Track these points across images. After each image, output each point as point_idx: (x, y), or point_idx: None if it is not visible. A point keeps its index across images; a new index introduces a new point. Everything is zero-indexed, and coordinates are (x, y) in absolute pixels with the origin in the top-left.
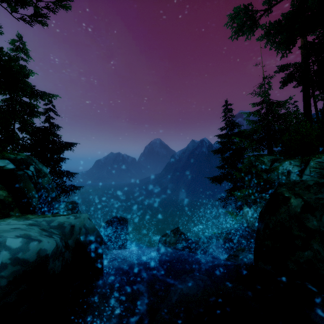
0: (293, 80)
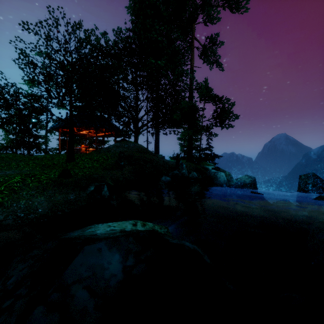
0: None
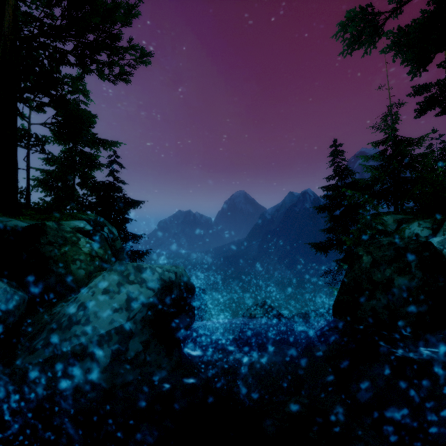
0: (436, 106)
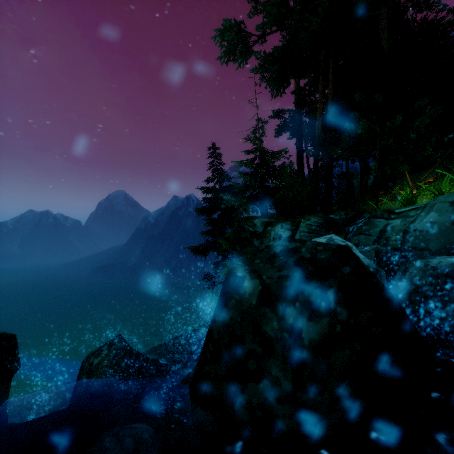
0: (288, 131)
